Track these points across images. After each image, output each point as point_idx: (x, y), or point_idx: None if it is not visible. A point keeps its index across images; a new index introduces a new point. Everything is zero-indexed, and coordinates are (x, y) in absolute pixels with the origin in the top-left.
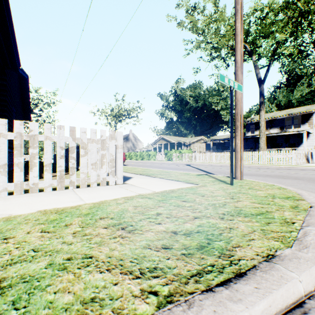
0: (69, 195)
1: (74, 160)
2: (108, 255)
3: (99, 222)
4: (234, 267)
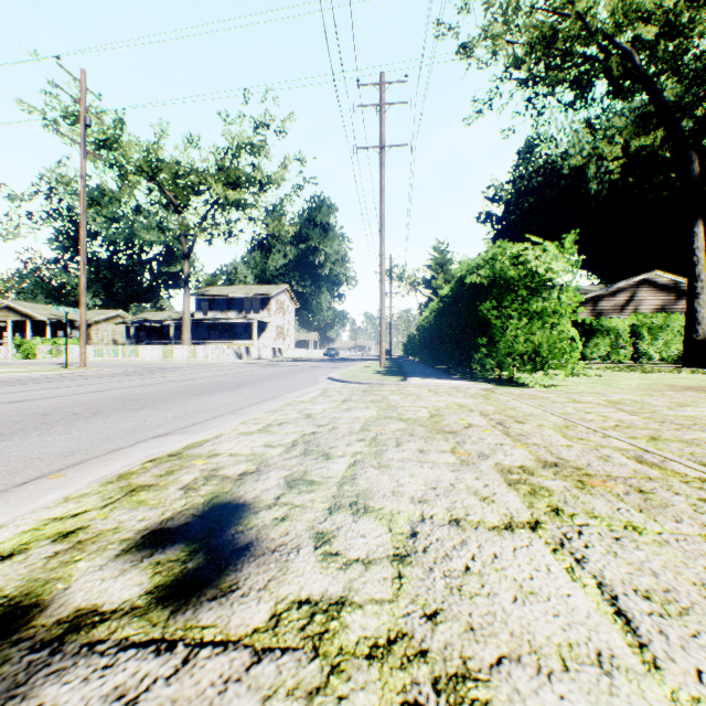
0: None
1: None
2: None
3: None
4: (32, 372)
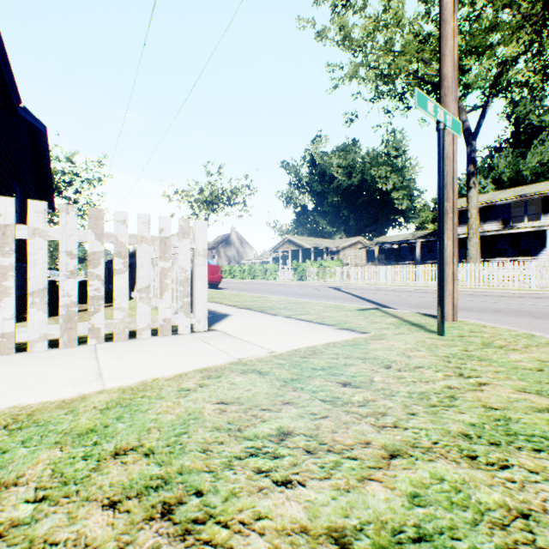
0: (77, 363)
1: (98, 282)
2: None
3: (103, 473)
4: None
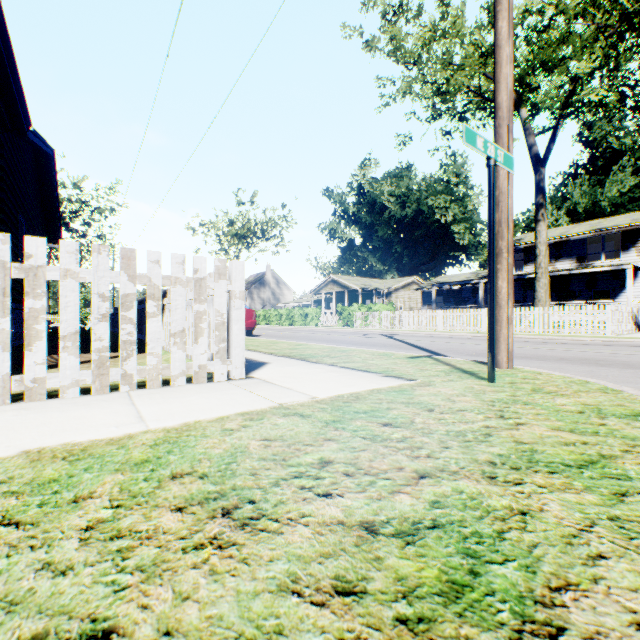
0: (114, 408)
1: (131, 326)
2: (165, 623)
3: (166, 490)
4: None
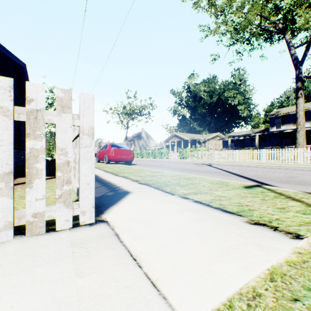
0: None
1: None
2: None
3: None
4: None
